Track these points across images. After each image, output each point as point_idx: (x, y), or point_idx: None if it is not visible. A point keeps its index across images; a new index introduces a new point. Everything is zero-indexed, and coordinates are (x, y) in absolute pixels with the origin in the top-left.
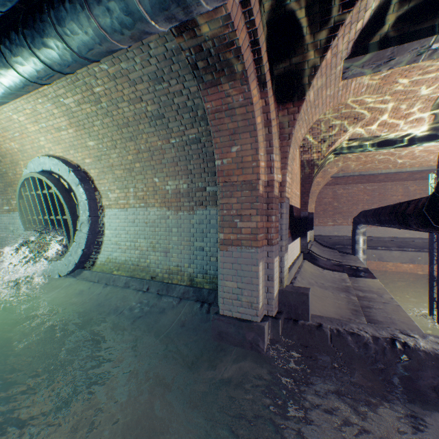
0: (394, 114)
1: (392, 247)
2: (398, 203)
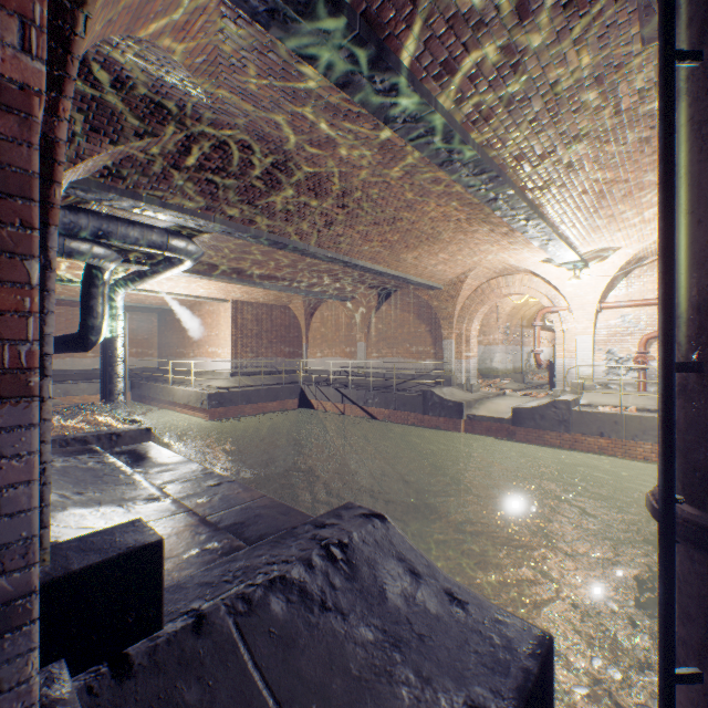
0: (71, 265)
1: (81, 380)
2: (70, 334)
